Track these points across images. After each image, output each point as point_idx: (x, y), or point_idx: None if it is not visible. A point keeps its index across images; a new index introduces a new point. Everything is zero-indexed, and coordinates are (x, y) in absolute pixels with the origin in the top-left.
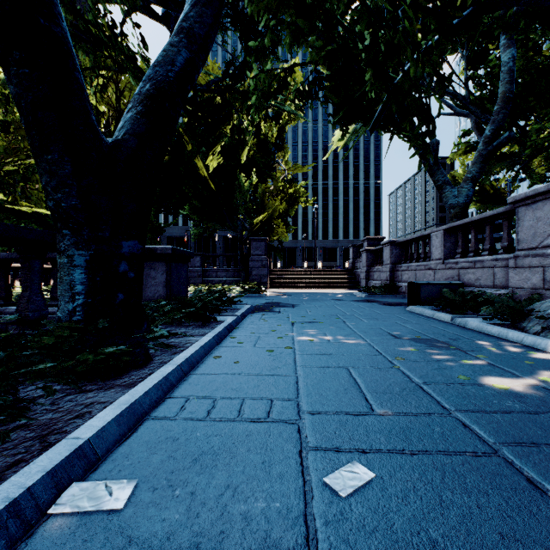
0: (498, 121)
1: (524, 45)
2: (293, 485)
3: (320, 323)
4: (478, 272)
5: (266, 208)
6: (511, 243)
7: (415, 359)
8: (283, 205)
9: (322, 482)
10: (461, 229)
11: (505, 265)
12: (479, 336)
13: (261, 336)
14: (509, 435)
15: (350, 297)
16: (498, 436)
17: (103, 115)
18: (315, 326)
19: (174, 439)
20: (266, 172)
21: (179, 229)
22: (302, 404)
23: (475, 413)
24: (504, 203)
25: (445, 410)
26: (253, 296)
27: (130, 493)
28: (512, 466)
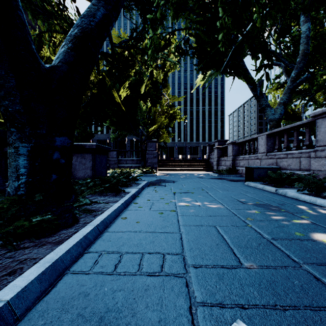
0: (299, 68)
1: (313, 23)
2: None
3: (192, 193)
4: (289, 161)
5: (156, 122)
6: (311, 142)
7: (260, 219)
8: (166, 120)
9: None
10: (277, 134)
11: (308, 156)
12: (297, 202)
13: (154, 202)
14: None
15: (208, 176)
16: None
17: None
18: (189, 195)
19: (85, 295)
20: (156, 100)
21: (104, 135)
22: (187, 258)
23: (320, 266)
24: (299, 119)
25: (296, 263)
26: (148, 176)
27: None
28: None
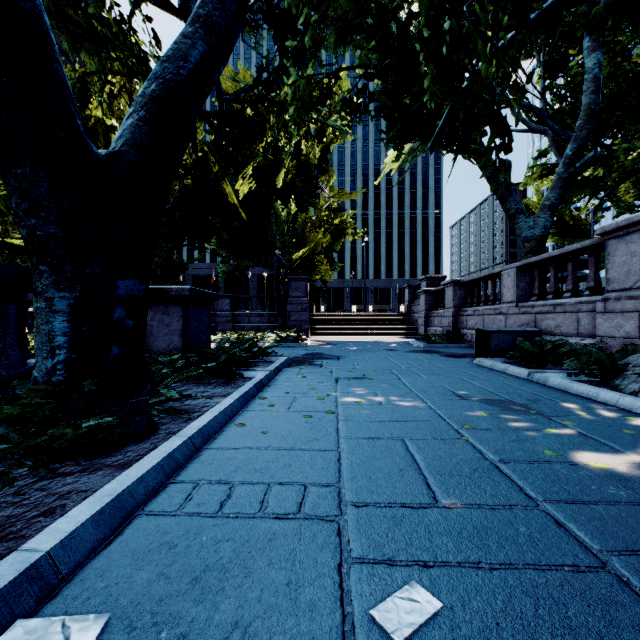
0: (581, 138)
1: (611, 50)
2: (328, 623)
3: (369, 380)
4: (558, 318)
5: (307, 241)
6: (599, 283)
7: (487, 427)
8: (327, 238)
9: (369, 616)
10: (537, 267)
11: (592, 310)
12: (564, 396)
13: (298, 397)
14: (618, 538)
15: (406, 347)
16: (605, 539)
17: (114, 131)
18: (364, 383)
19: (170, 546)
20: (307, 199)
21: (205, 266)
22: (345, 491)
23: (570, 505)
24: (586, 236)
25: (531, 500)
26: (291, 346)
27: (95, 638)
28: (629, 588)
